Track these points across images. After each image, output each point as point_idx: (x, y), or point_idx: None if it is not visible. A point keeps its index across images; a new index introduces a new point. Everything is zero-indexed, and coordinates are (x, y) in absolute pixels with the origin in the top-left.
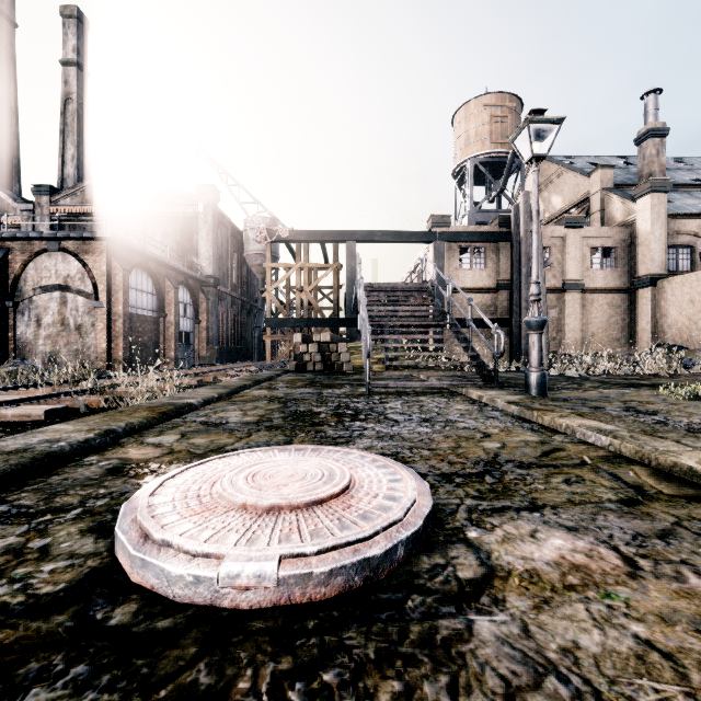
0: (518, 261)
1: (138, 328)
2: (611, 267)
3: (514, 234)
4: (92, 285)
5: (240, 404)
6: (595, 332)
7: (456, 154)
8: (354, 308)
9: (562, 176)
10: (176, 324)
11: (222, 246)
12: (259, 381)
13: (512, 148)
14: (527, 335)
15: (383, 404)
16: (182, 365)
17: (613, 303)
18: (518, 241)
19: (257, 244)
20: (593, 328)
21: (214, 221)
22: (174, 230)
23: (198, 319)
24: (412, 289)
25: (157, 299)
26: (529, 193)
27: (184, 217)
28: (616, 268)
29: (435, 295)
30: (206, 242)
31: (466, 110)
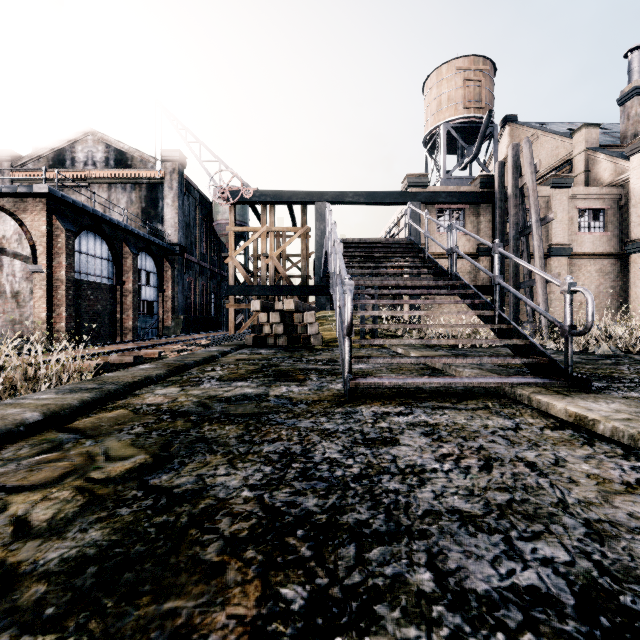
0: (503, 222)
1: (89, 296)
2: (600, 231)
3: (498, 194)
4: (30, 247)
5: (60, 448)
6: (582, 300)
7: (427, 121)
8: (323, 274)
9: (538, 140)
10: (135, 293)
11: (190, 214)
12: (183, 367)
13: (485, 113)
14: (516, 304)
15: (391, 448)
16: (144, 335)
17: (602, 270)
18: (503, 201)
19: (227, 213)
20: (580, 296)
21: (179, 188)
22: (139, 197)
23: (163, 288)
24: (395, 245)
25: (113, 266)
26: (518, 145)
27: (149, 183)
28: (605, 232)
29: (426, 250)
30: (171, 209)
31: (437, 75)
